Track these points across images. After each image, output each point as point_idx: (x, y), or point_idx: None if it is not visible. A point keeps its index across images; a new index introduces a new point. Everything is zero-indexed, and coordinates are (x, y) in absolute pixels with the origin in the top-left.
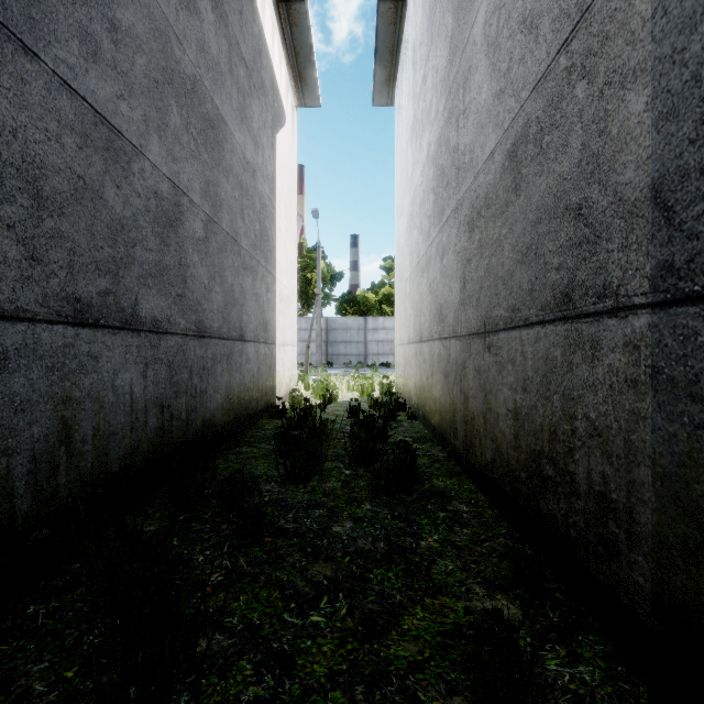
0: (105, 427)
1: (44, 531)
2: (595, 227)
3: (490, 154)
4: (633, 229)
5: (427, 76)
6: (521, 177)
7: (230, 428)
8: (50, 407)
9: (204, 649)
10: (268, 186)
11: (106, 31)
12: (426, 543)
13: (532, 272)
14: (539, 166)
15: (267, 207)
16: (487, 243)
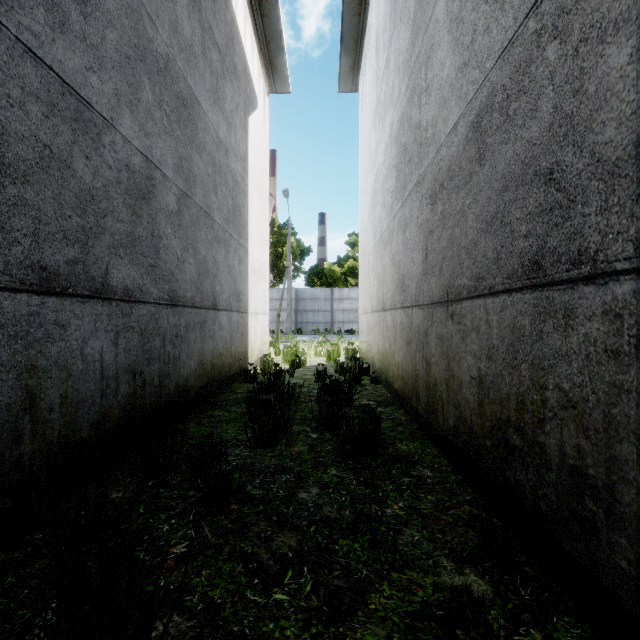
0: (73, 394)
1: (6, 502)
2: (569, 191)
3: (452, 127)
4: (614, 190)
5: (390, 60)
6: (486, 147)
7: (203, 392)
8: (12, 376)
9: (160, 633)
10: (241, 165)
11: (74, 3)
12: (391, 511)
13: (498, 240)
14: (505, 134)
15: (240, 184)
16: (450, 214)
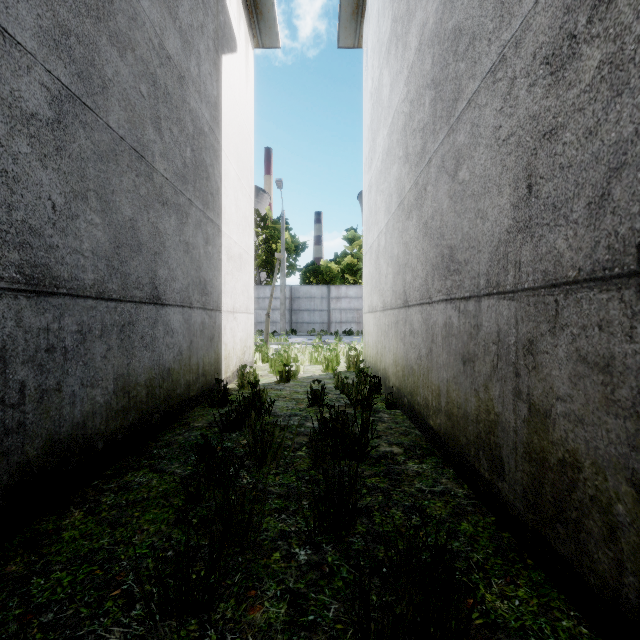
0: None
1: None
2: None
3: None
4: None
5: None
6: None
7: (128, 436)
8: None
9: None
10: (209, 111)
11: None
12: None
13: None
14: None
15: (207, 136)
16: None
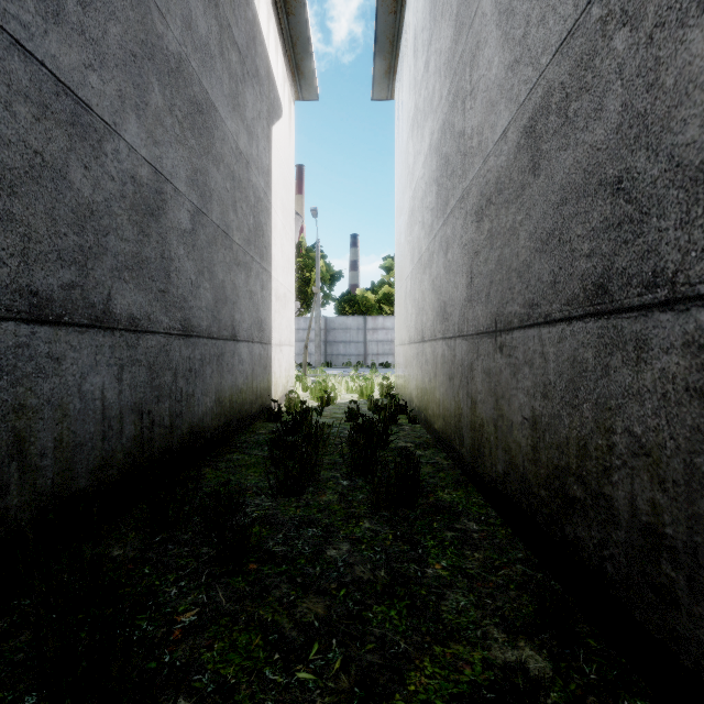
0: (69, 437)
1: None
2: (641, 202)
3: (502, 134)
4: (697, 200)
5: (429, 61)
6: (541, 154)
7: (221, 433)
8: None
9: None
10: (264, 179)
11: None
12: (433, 571)
13: (555, 261)
14: (564, 139)
15: (262, 201)
16: (499, 232)
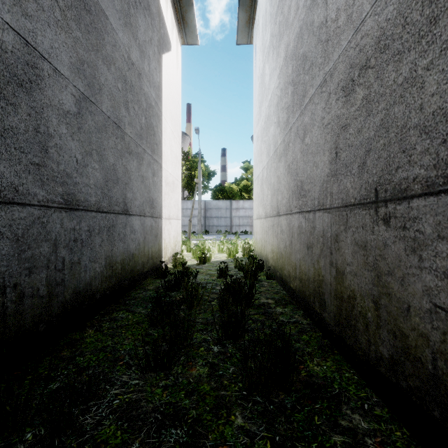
0: None
1: None
2: None
3: None
4: None
5: None
6: None
7: (112, 292)
8: None
9: None
10: (155, 92)
11: None
12: None
13: None
14: None
15: (154, 108)
16: (382, 94)
